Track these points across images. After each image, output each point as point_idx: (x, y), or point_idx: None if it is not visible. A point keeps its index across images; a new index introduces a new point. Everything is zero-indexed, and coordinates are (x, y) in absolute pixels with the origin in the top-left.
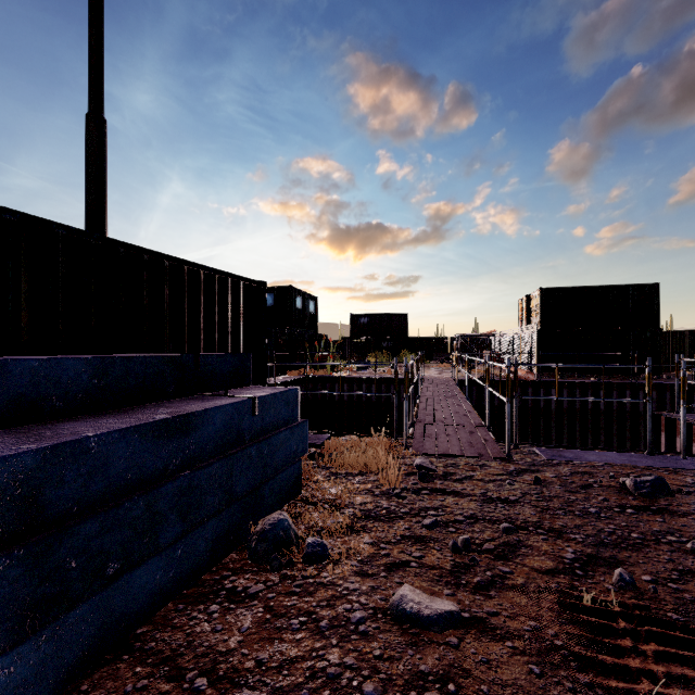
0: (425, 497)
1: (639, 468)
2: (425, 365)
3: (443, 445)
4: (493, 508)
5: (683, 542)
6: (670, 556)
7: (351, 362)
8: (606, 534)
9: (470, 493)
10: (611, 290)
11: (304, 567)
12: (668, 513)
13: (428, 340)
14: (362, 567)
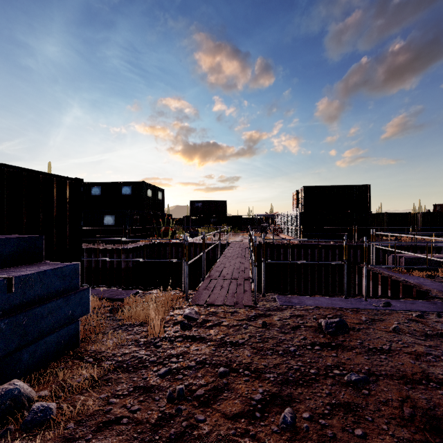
0: (176, 345)
1: (335, 310)
2: (236, 233)
3: (214, 296)
4: (222, 352)
5: (343, 375)
6: (330, 390)
7: (183, 232)
8: (293, 372)
9: (212, 338)
10: (344, 188)
11: (19, 435)
12: (341, 348)
13: (239, 217)
14: (74, 429)
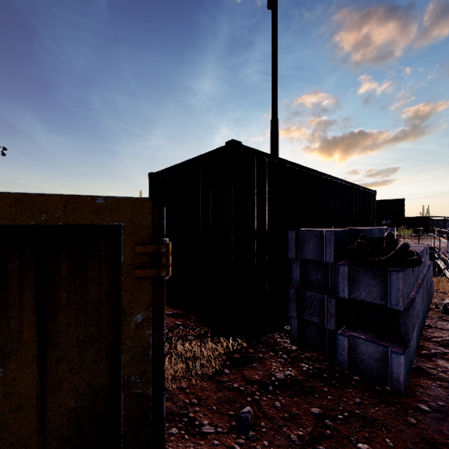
0: None
1: None
2: (422, 238)
3: None
4: None
5: None
6: None
7: None
8: None
9: None
10: None
11: None
12: None
13: (424, 218)
14: None
